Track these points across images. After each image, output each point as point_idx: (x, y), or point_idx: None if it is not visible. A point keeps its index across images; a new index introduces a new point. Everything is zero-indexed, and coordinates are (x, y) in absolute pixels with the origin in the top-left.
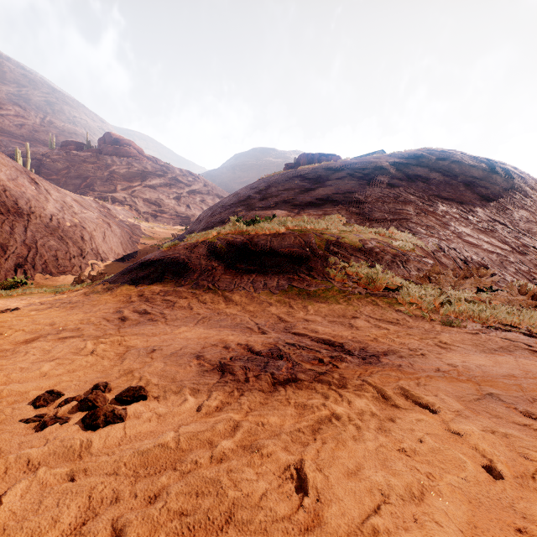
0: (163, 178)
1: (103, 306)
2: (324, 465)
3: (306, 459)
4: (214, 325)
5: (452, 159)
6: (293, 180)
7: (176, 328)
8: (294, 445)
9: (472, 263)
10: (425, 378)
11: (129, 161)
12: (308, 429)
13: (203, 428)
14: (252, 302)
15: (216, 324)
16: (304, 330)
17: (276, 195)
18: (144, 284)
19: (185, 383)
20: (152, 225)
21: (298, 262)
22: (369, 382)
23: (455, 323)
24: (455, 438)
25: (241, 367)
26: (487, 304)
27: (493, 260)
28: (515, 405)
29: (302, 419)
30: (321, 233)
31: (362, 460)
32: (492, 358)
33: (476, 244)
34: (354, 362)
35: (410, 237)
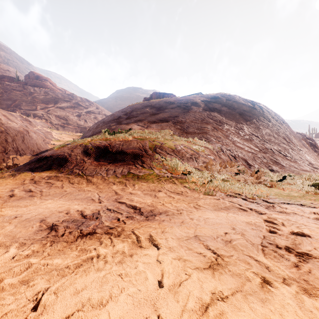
0: (69, 102)
1: (2, 187)
2: (61, 289)
3: (52, 286)
4: (71, 198)
5: (234, 100)
6: (146, 108)
7: (45, 201)
8: (57, 277)
9: (238, 158)
10: (169, 228)
11: (46, 91)
12: (74, 265)
13: (2, 271)
14: (104, 183)
15: (73, 197)
16: (126, 199)
17: (136, 116)
18: (38, 171)
19: (20, 239)
20: (60, 132)
21: (136, 158)
22: (134, 232)
23: (211, 193)
24: (157, 264)
25: (64, 226)
26: (230, 182)
27: (249, 156)
28: (204, 242)
29: (77, 259)
30: (153, 141)
31: (89, 283)
32: (216, 214)
33: (241, 147)
34: (139, 220)
35: (206, 143)
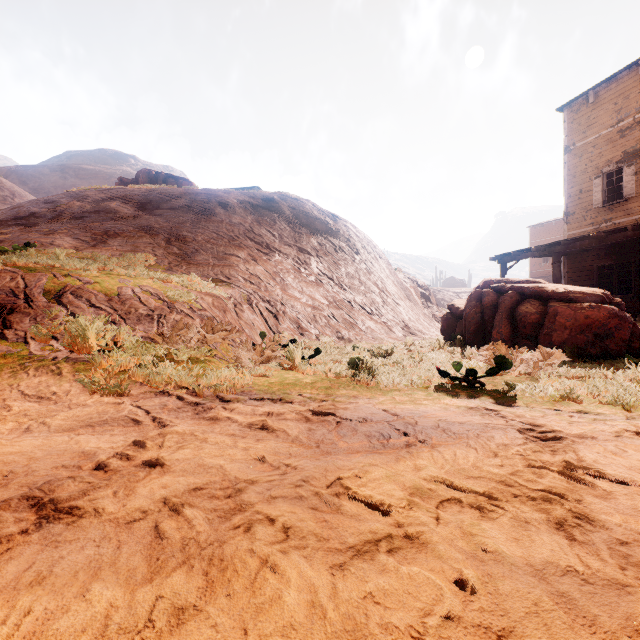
0: None
1: None
2: None
3: None
4: None
5: (302, 209)
6: (112, 201)
7: None
8: None
9: (284, 317)
10: None
11: None
12: None
13: None
14: None
15: None
16: None
17: (78, 216)
18: None
19: None
20: None
21: None
22: None
23: (122, 391)
24: None
25: None
26: (185, 365)
27: (307, 314)
28: None
29: None
30: (66, 275)
31: None
32: (50, 439)
33: (296, 297)
34: None
35: (222, 287)
